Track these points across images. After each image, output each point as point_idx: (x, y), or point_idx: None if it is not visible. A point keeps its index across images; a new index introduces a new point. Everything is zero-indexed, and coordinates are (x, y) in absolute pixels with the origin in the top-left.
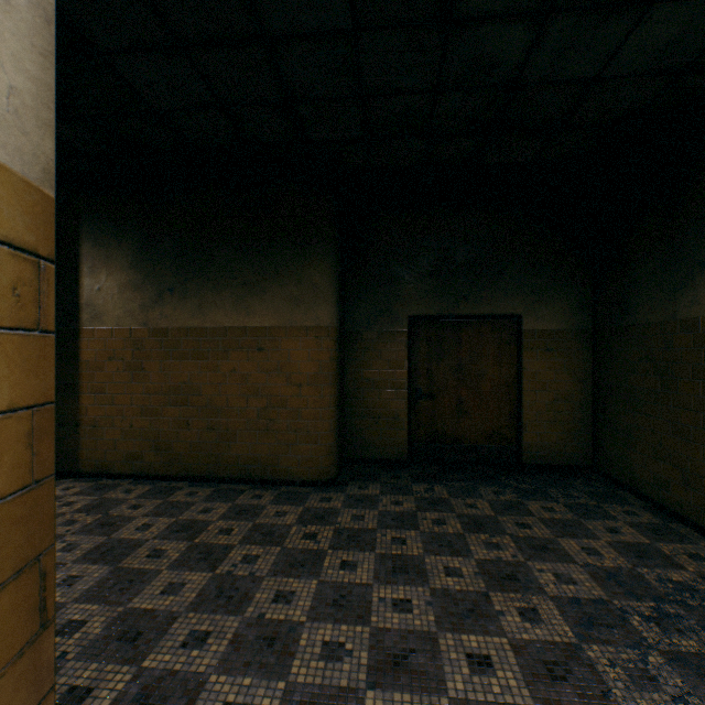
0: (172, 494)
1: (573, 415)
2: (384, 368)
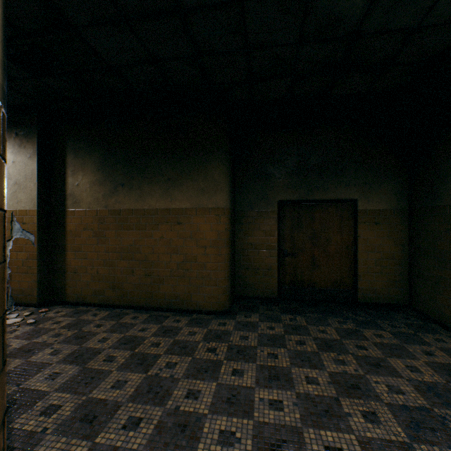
0: (122, 317)
1: (394, 269)
2: (262, 236)
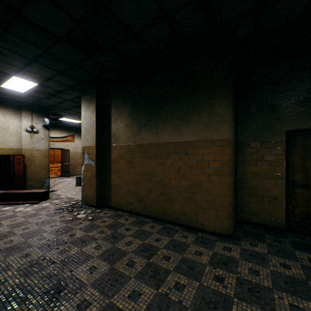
0: (143, 225)
1: None
2: (266, 165)
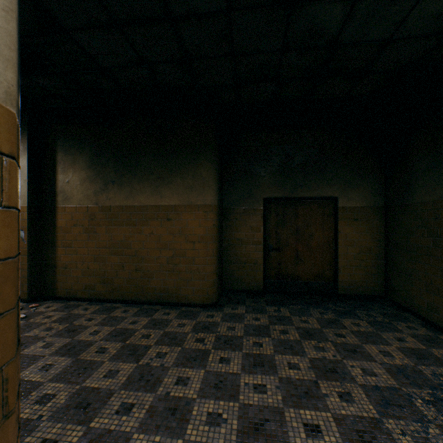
0: (113, 311)
1: (372, 262)
2: (248, 231)
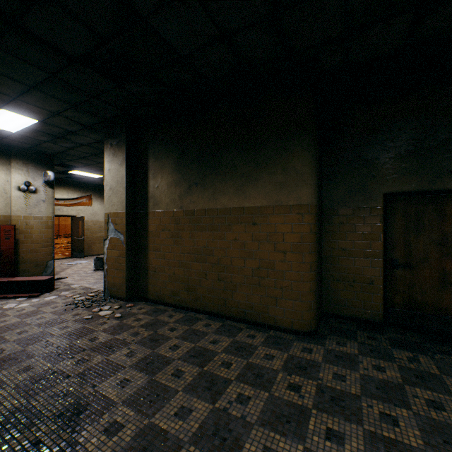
0: (195, 323)
1: None
2: (359, 239)
